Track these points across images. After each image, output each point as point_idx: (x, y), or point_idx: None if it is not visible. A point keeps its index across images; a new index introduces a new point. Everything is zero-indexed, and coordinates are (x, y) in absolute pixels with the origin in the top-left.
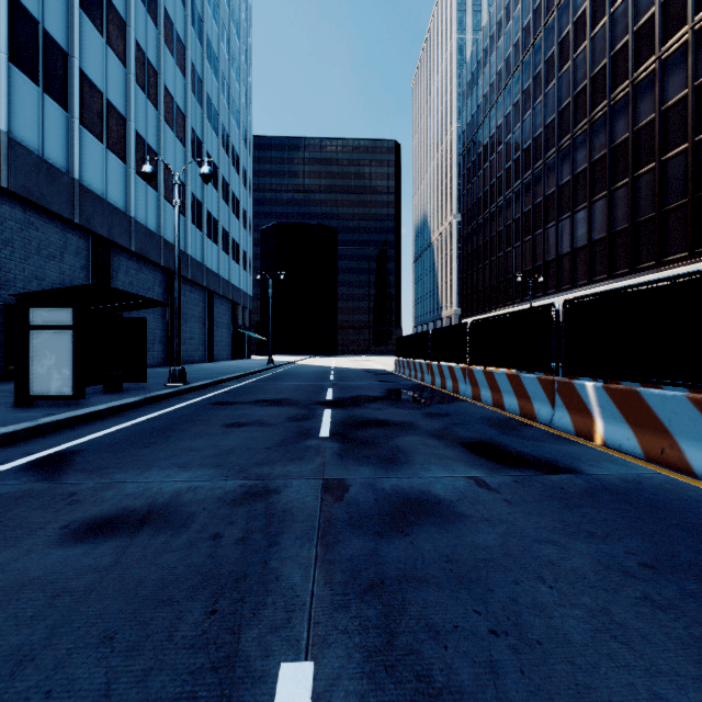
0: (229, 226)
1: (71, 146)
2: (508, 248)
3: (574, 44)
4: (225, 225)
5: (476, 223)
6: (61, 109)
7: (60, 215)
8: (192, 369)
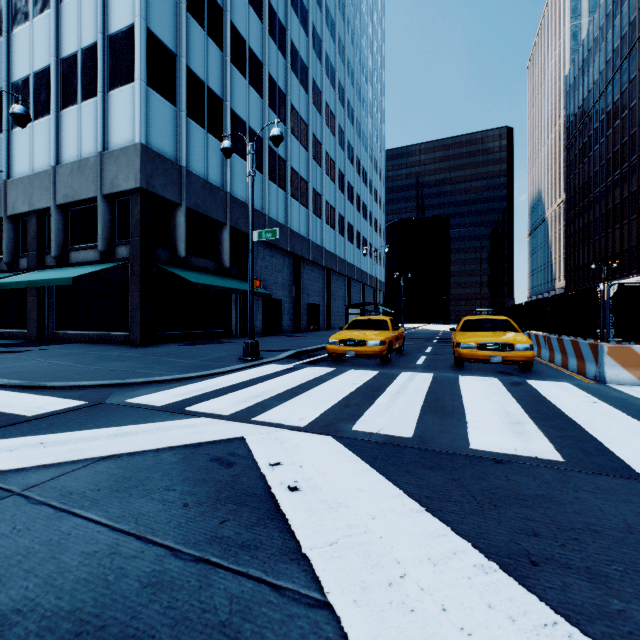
0: (372, 240)
1: (322, 233)
2: (602, 233)
3: None
4: (370, 240)
5: (577, 209)
6: (320, 220)
7: (320, 264)
8: None
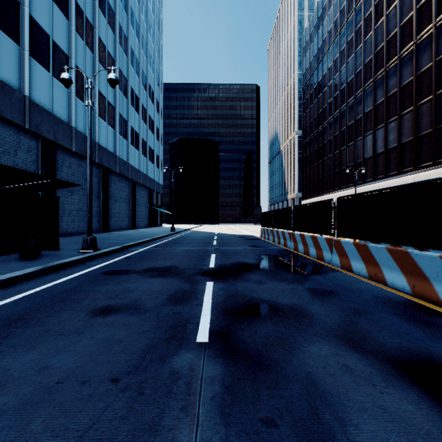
0: (147, 138)
1: (23, 71)
2: (336, 151)
3: (387, 4)
4: (144, 137)
5: (313, 135)
6: (14, 42)
7: (13, 121)
8: (116, 235)
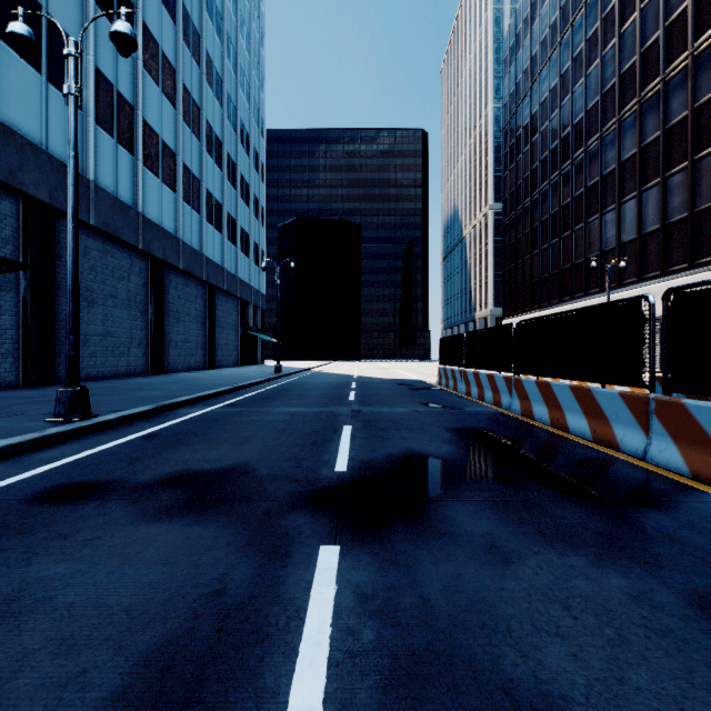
0: (237, 213)
1: None
2: (565, 232)
3: None
4: (231, 211)
5: (522, 207)
6: None
7: None
8: (172, 379)
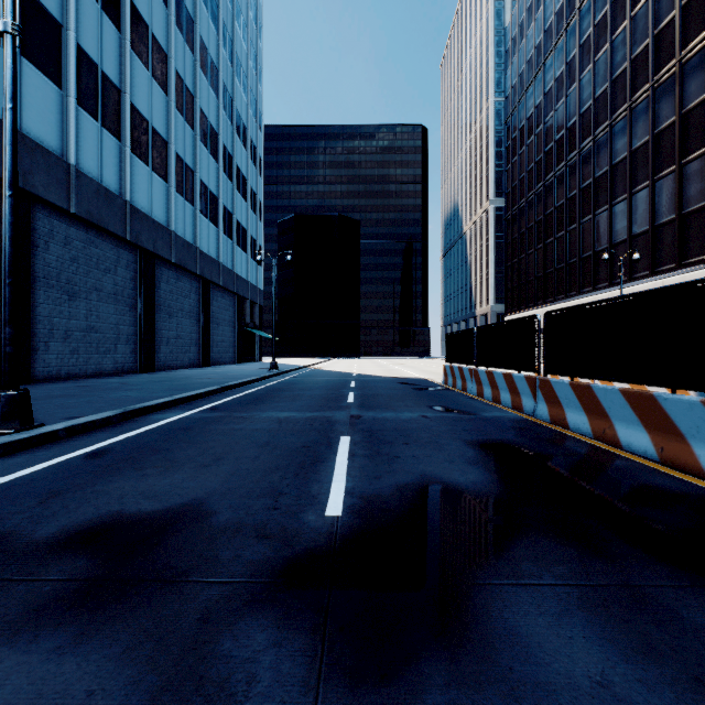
0: (233, 206)
1: None
2: (571, 225)
3: None
4: (227, 204)
5: (525, 200)
6: None
7: None
8: (159, 378)
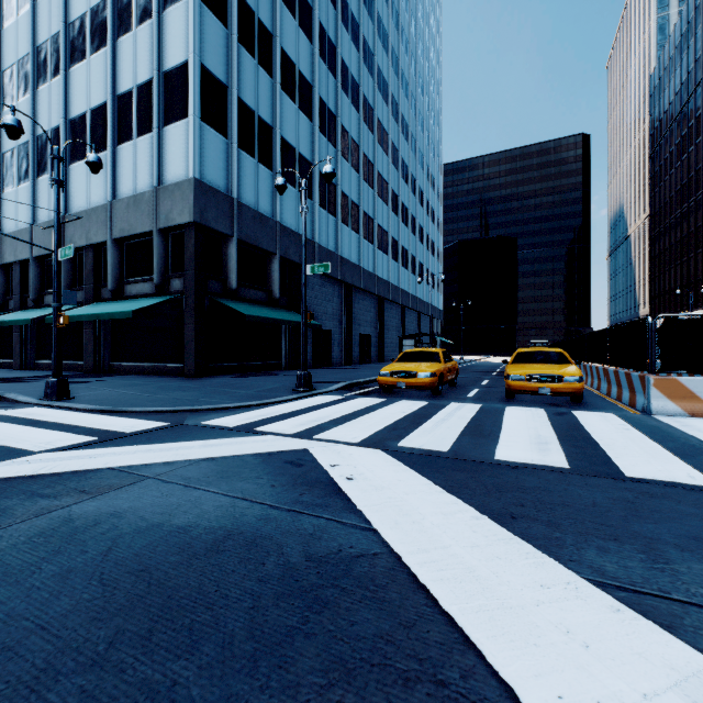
0: (429, 264)
1: (374, 260)
2: (691, 254)
3: None
4: (426, 265)
5: (662, 226)
6: (372, 245)
7: (372, 293)
8: None
